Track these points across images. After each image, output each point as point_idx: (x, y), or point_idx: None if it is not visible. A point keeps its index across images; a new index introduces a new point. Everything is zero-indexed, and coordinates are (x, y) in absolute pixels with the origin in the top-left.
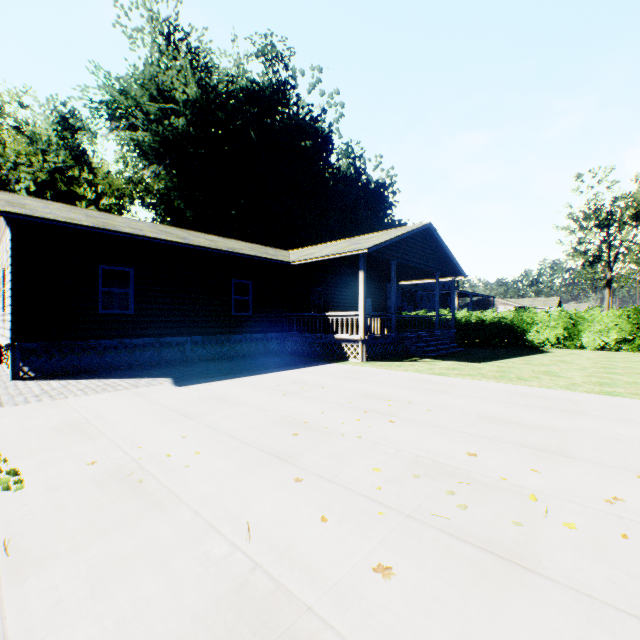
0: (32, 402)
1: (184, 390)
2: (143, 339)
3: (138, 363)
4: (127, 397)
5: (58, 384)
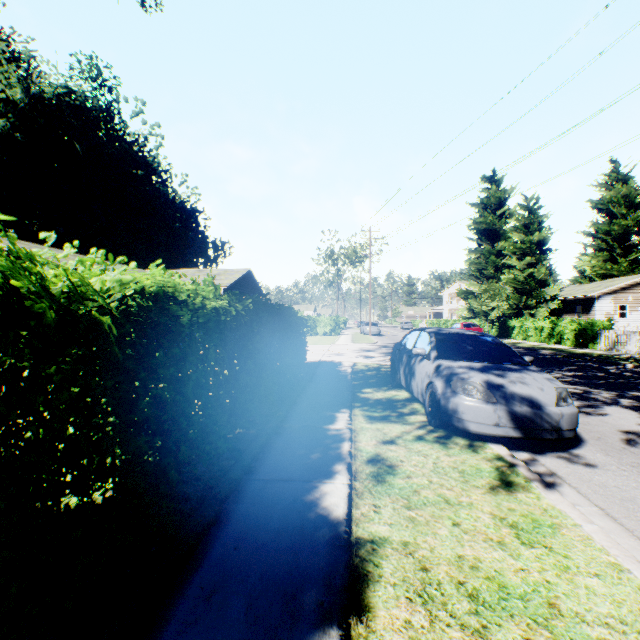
0: None
1: None
2: None
3: None
4: None
5: None
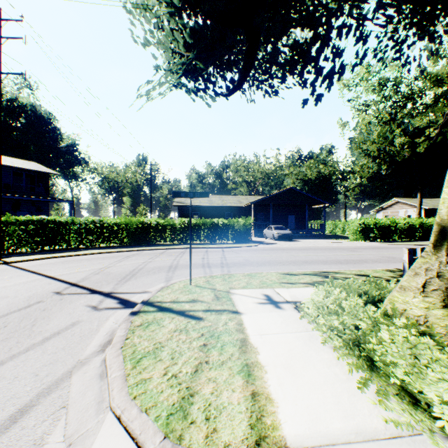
0: None
1: None
2: None
3: None
4: None
5: None
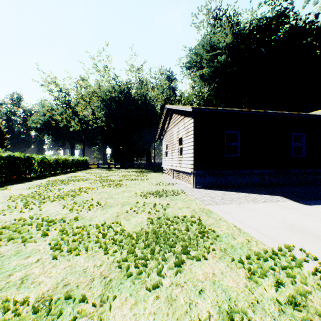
0: (228, 203)
1: (319, 209)
2: (244, 170)
3: (240, 184)
4: (284, 209)
5: (218, 193)
